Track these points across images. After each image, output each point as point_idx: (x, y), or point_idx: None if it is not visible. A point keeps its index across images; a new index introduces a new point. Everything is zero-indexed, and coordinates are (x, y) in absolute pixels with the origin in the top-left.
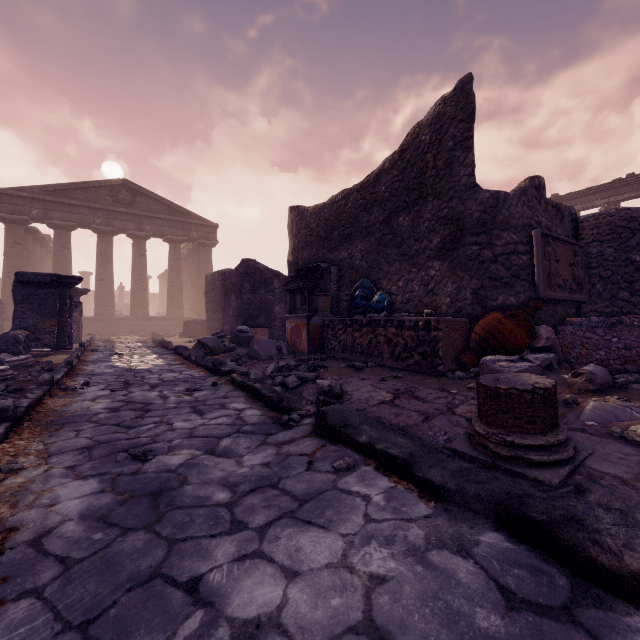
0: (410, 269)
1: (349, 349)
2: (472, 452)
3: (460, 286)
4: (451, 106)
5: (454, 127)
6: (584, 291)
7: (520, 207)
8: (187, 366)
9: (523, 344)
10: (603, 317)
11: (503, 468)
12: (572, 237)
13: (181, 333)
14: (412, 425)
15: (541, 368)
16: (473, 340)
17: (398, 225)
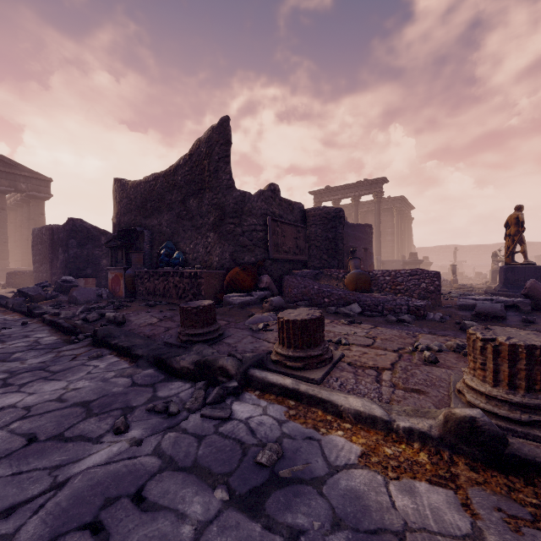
0: (197, 236)
1: (152, 293)
2: (174, 342)
3: (223, 250)
4: (216, 134)
5: (218, 147)
6: (305, 254)
7: (260, 202)
8: (3, 313)
9: (250, 286)
10: (312, 270)
11: (183, 346)
12: (301, 221)
13: (4, 284)
14: (156, 334)
15: (259, 300)
16: (224, 284)
17: (190, 205)
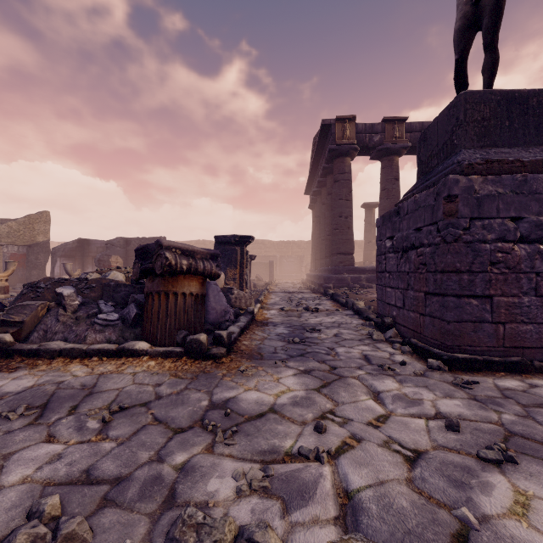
0: None
1: None
2: None
3: None
4: None
5: None
6: None
7: None
8: None
9: None
10: None
11: None
12: None
13: None
14: None
15: None
16: None
17: None
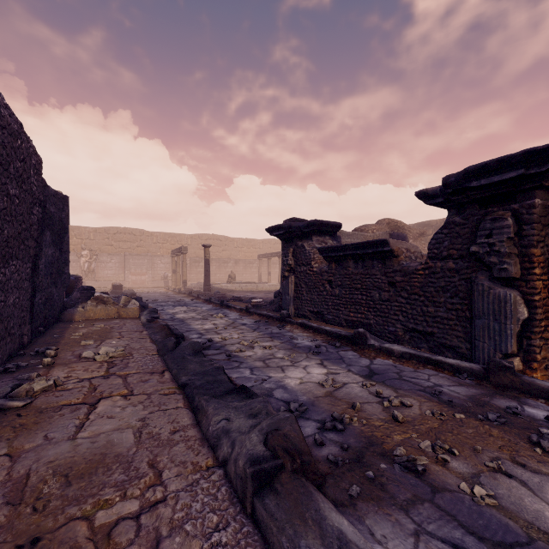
0: None
1: None
2: None
3: None
4: None
5: None
6: None
7: None
8: None
9: None
10: None
11: None
12: None
13: None
14: None
15: None
16: None
17: None
